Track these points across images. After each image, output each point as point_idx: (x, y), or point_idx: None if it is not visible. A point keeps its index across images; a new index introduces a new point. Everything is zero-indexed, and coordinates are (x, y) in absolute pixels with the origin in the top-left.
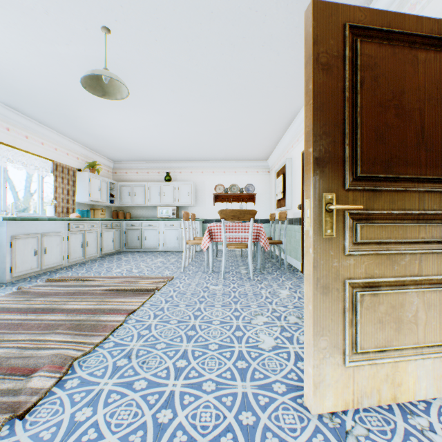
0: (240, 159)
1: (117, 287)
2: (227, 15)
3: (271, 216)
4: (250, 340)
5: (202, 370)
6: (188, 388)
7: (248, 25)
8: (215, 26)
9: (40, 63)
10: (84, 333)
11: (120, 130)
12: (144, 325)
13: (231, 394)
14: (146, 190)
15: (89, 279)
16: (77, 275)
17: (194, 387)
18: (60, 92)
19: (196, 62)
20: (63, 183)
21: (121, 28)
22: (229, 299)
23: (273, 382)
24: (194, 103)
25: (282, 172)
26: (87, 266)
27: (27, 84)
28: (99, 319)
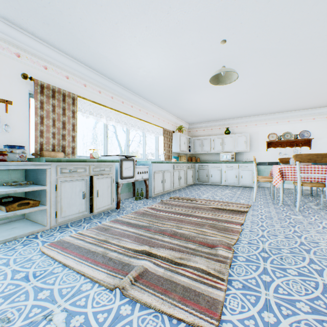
0: (294, 109)
1: (218, 207)
2: None
3: None
4: None
5: None
6: None
7: None
8: (315, 8)
9: (174, 73)
10: (222, 232)
11: (202, 103)
12: (258, 234)
13: None
14: (211, 142)
15: (193, 199)
16: (183, 197)
17: None
18: (177, 87)
19: (284, 41)
20: (167, 140)
21: (234, 37)
22: (319, 228)
23: None
24: (269, 72)
25: None
26: (182, 191)
27: (163, 87)
28: (223, 225)
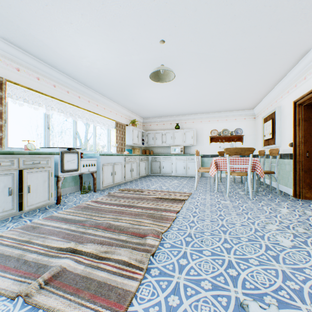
0: (231, 110)
1: (161, 196)
2: (245, 14)
3: (259, 152)
4: (270, 239)
5: (243, 252)
6: (239, 260)
7: (261, 17)
8: (234, 23)
9: (121, 67)
10: (158, 220)
11: (152, 99)
12: (189, 220)
13: (272, 269)
14: (163, 136)
15: (141, 190)
16: (132, 188)
17: (243, 260)
18: (126, 81)
19: (214, 49)
20: (119, 133)
21: (171, 39)
22: (240, 210)
23: (303, 268)
24: (206, 75)
25: (271, 118)
26: (134, 183)
27: (111, 79)
28: (161, 214)
